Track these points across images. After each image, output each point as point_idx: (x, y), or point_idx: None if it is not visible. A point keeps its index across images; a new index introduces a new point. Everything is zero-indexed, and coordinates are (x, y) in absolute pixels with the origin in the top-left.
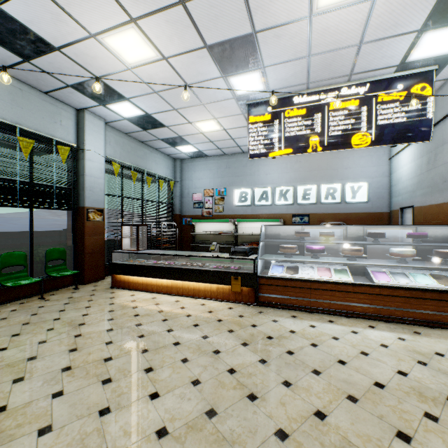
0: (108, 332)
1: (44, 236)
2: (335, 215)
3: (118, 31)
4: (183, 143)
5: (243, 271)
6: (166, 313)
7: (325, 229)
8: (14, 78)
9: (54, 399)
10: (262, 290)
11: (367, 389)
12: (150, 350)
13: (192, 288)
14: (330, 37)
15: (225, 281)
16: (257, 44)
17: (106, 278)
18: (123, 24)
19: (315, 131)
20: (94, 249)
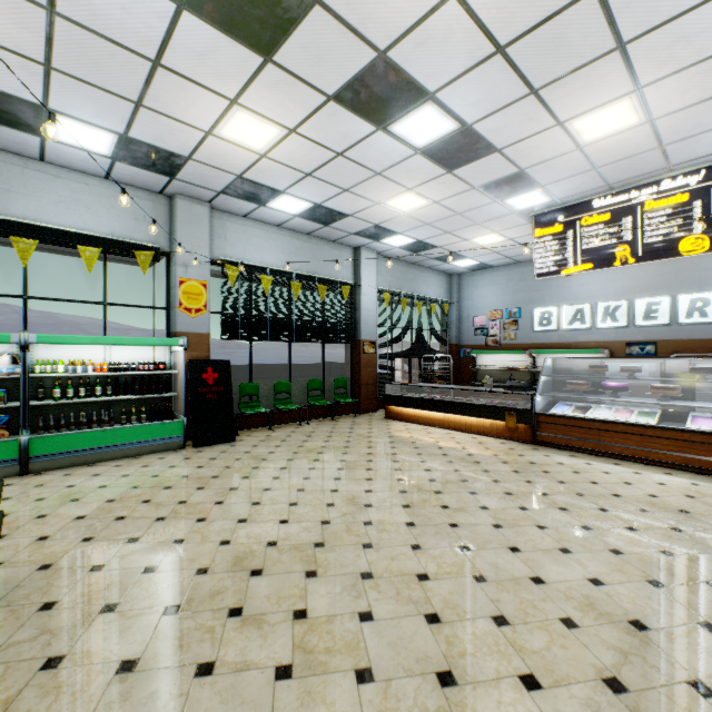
0: (390, 442)
1: (310, 370)
2: (707, 342)
3: (397, 197)
4: (458, 258)
5: (519, 407)
6: (437, 439)
7: None
8: (314, 237)
9: (368, 462)
10: (541, 429)
11: (601, 494)
12: (424, 454)
13: (464, 423)
14: (613, 152)
15: (499, 416)
16: (528, 175)
17: (377, 412)
18: (401, 193)
19: (623, 240)
20: (368, 381)
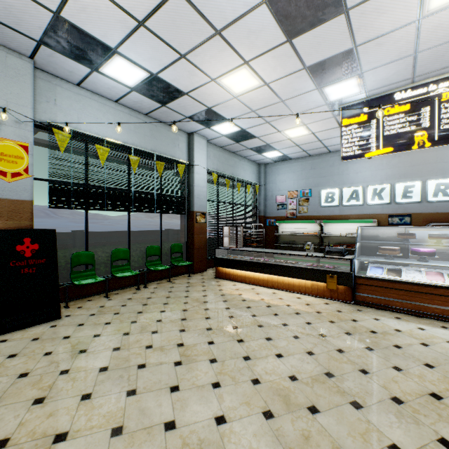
0: (226, 309)
1: (153, 235)
2: (448, 214)
3: (233, 72)
4: (269, 149)
5: (338, 270)
6: (268, 302)
7: (433, 231)
8: (152, 118)
9: (210, 345)
10: (360, 290)
11: None
12: (265, 326)
13: (287, 283)
14: (443, 31)
15: (320, 278)
16: (357, 55)
17: (207, 270)
18: (237, 67)
19: (422, 127)
20: (200, 245)
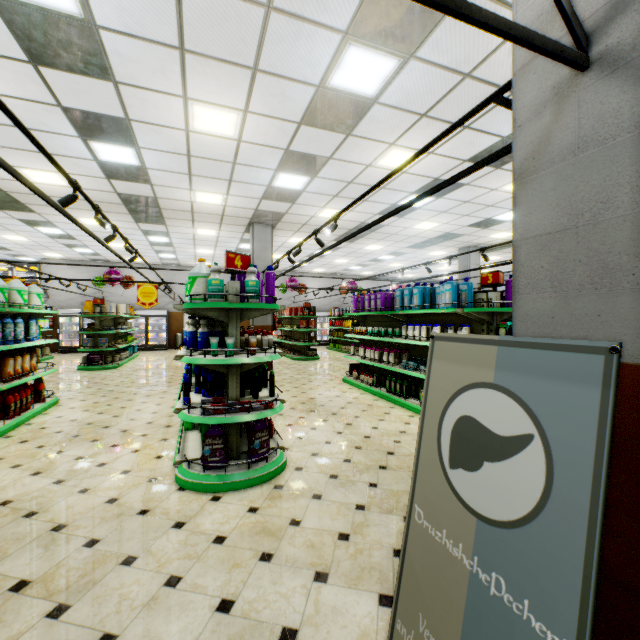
0: None
1: None
2: None
3: None
4: None
5: None
6: None
7: None
8: None
9: None
10: None
11: None
12: None
13: None
14: None
15: None
16: None
17: None
18: None
19: None
20: None
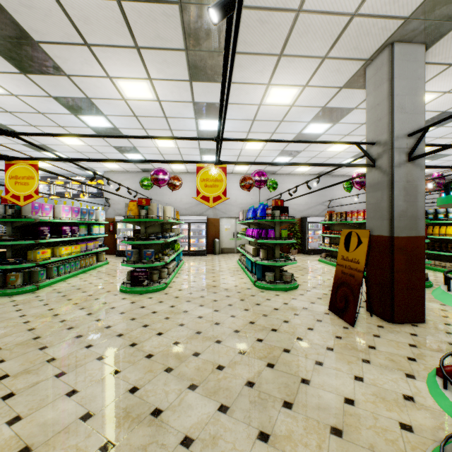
0: None
1: None
2: None
3: None
4: None
5: None
6: None
7: None
8: None
9: None
10: None
11: None
12: None
13: None
14: (54, 169)
15: None
16: None
17: None
18: None
19: (68, 191)
20: None
